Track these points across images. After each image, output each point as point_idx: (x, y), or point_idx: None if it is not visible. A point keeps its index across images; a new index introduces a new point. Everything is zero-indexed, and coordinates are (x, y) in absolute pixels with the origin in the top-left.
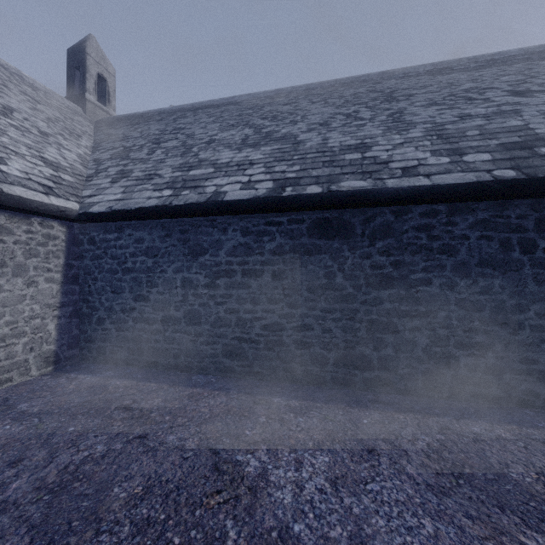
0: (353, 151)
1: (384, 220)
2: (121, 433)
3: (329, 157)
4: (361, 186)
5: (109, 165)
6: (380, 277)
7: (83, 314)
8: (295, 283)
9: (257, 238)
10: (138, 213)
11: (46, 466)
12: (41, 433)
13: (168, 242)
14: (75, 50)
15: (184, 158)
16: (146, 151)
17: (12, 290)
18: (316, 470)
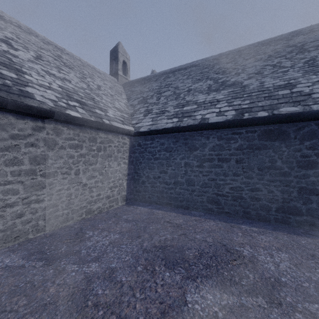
0: (283, 88)
1: (310, 129)
2: (173, 231)
3: (267, 94)
4: (294, 110)
5: (139, 107)
6: (307, 162)
7: (135, 179)
8: (250, 165)
9: (227, 141)
10: (163, 131)
11: (151, 239)
12: (140, 227)
13: (177, 144)
14: (113, 51)
15: (177, 101)
16: (155, 98)
17: (113, 167)
18: (282, 259)
